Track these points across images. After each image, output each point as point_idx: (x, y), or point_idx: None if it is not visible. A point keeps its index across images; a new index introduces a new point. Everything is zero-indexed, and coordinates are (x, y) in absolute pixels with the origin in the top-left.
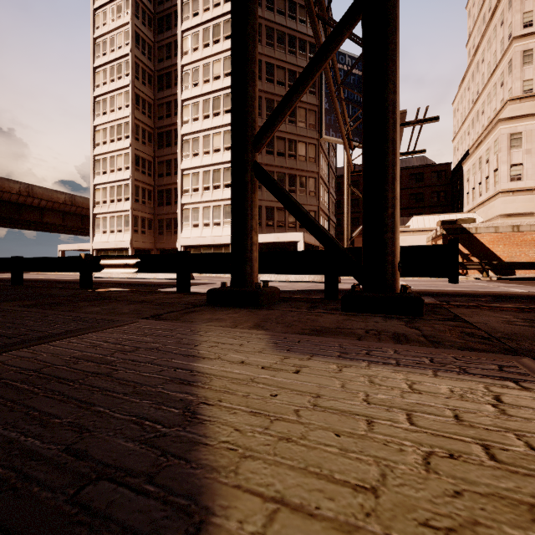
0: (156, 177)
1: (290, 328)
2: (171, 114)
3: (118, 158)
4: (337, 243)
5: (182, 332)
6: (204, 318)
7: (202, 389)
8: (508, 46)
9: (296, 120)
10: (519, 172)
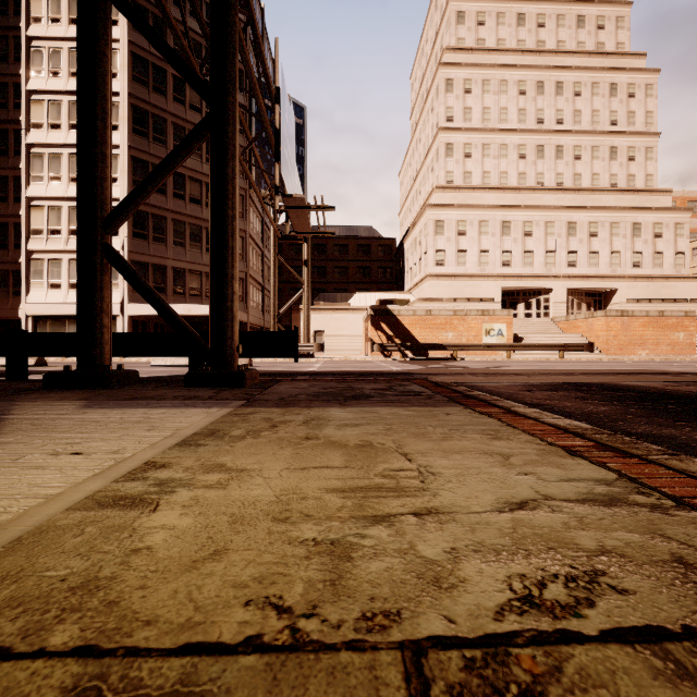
0: None
1: (113, 398)
2: (8, 104)
3: None
4: (187, 328)
5: None
6: (30, 398)
7: (4, 423)
8: (436, 134)
9: None
10: (442, 258)
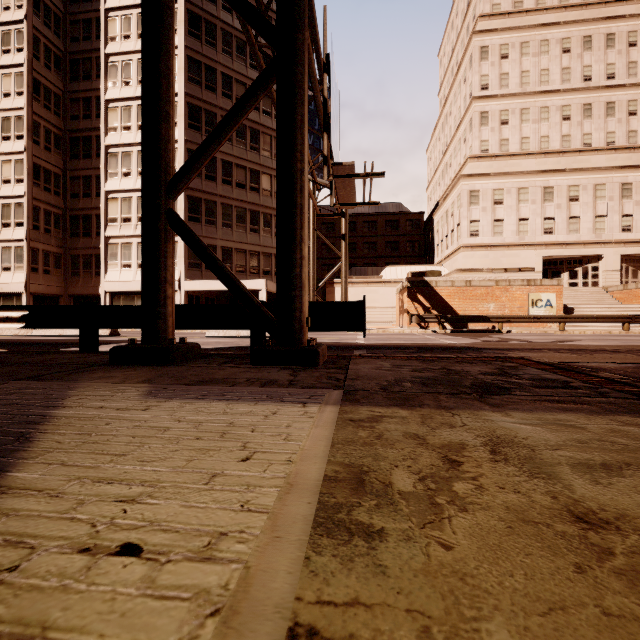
0: (68, 197)
1: (179, 380)
2: (91, 114)
3: (4, 165)
4: (252, 299)
5: (57, 389)
6: (93, 377)
7: (47, 425)
8: (469, 104)
9: (259, 148)
10: (477, 228)
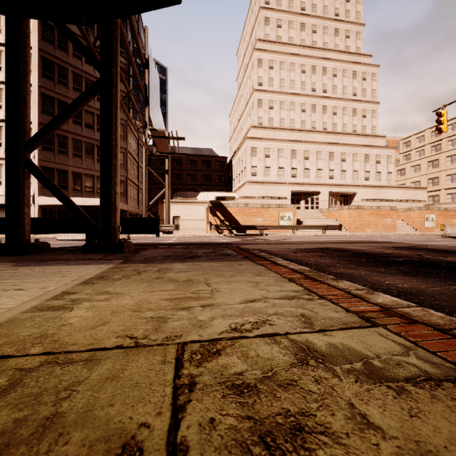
0: None
1: (34, 260)
2: None
3: None
4: (85, 215)
5: None
6: None
7: None
8: (252, 93)
9: None
10: (256, 171)
